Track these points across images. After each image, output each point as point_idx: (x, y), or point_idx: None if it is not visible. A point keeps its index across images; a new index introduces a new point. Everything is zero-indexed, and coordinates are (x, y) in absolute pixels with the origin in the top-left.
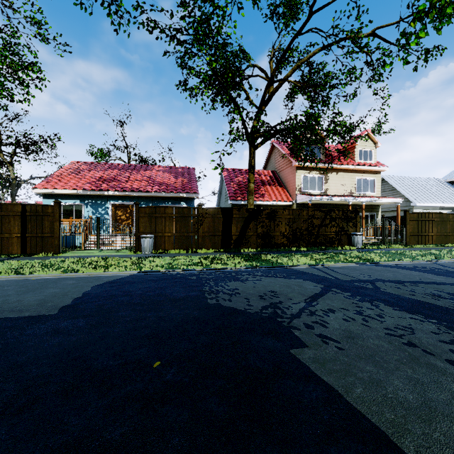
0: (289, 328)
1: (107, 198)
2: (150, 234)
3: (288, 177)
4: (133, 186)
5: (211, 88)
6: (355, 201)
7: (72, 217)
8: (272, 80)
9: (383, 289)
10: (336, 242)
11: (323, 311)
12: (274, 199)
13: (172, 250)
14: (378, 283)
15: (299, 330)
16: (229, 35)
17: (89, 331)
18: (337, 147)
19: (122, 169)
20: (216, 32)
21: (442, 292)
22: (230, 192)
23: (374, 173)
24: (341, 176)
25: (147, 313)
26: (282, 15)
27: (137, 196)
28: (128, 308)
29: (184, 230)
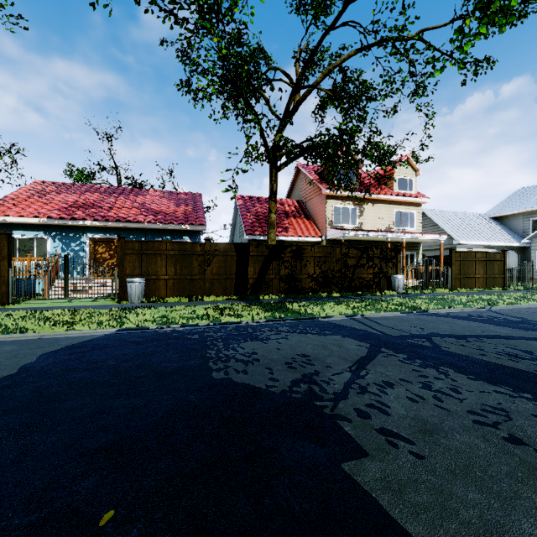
0: (335, 419)
1: (83, 230)
2: (140, 277)
3: (316, 208)
4: (118, 214)
5: (221, 91)
6: (395, 237)
7: (30, 254)
8: (299, 85)
9: (444, 347)
10: (374, 287)
11: (377, 385)
12: (300, 234)
13: (170, 298)
14: (436, 339)
15: (349, 423)
16: (245, 24)
17: (1, 444)
18: (372, 174)
19: (105, 193)
20: (227, 7)
21: (516, 350)
22: (247, 225)
23: (414, 205)
24: (378, 208)
25: (114, 400)
26: (311, 6)
27: (125, 227)
28: (84, 393)
29: (186, 272)
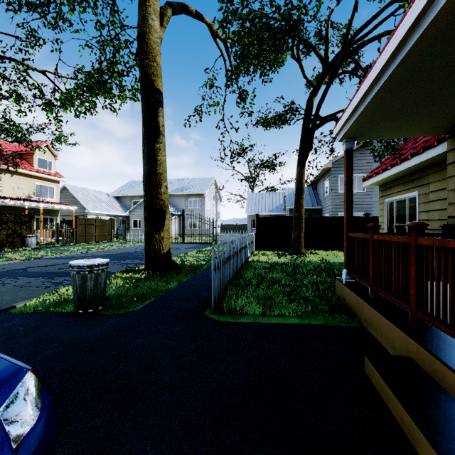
0: None
1: None
2: None
3: None
4: None
5: None
6: (33, 205)
7: None
8: None
9: (30, 271)
10: (8, 245)
11: None
12: None
13: None
14: (29, 268)
15: None
16: None
17: None
18: (14, 146)
19: None
20: None
21: (66, 266)
22: None
23: (54, 182)
24: (18, 179)
25: None
26: None
27: None
28: None
29: None
